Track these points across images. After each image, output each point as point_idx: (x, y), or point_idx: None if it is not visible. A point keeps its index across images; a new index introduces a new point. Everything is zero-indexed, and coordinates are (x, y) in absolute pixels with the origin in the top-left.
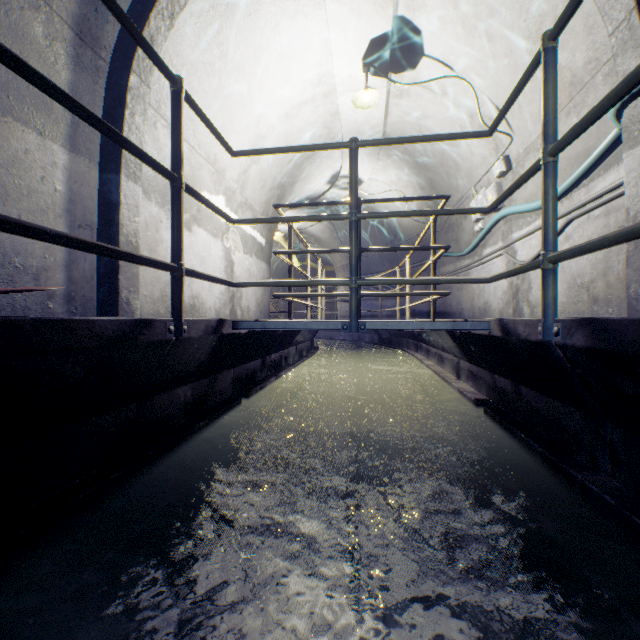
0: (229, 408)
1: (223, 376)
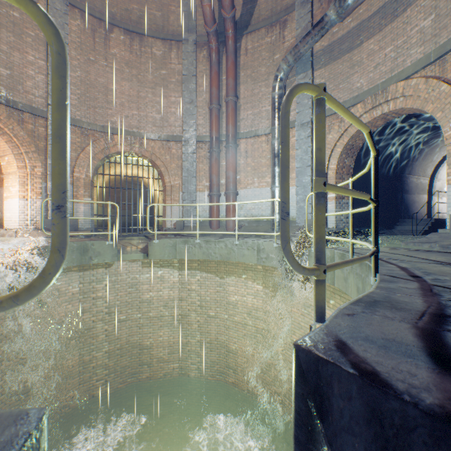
0: None
1: None
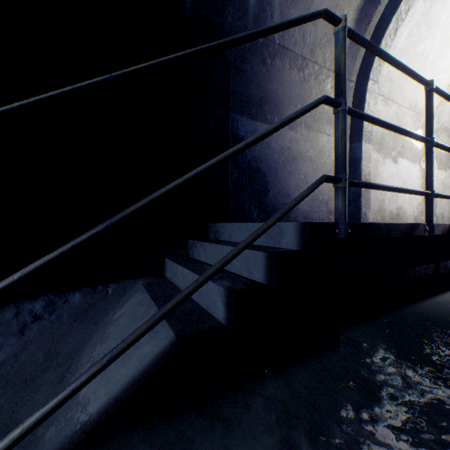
0: None
1: (442, 264)
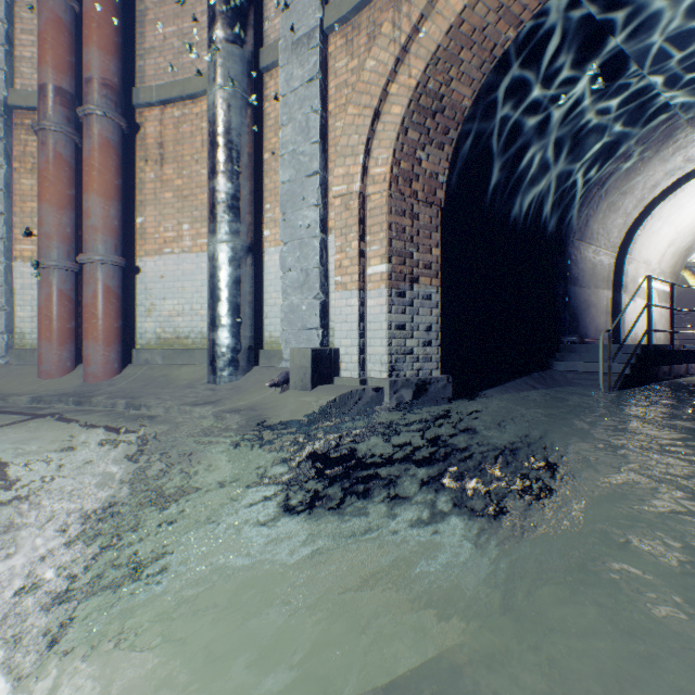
0: (677, 378)
1: (672, 367)
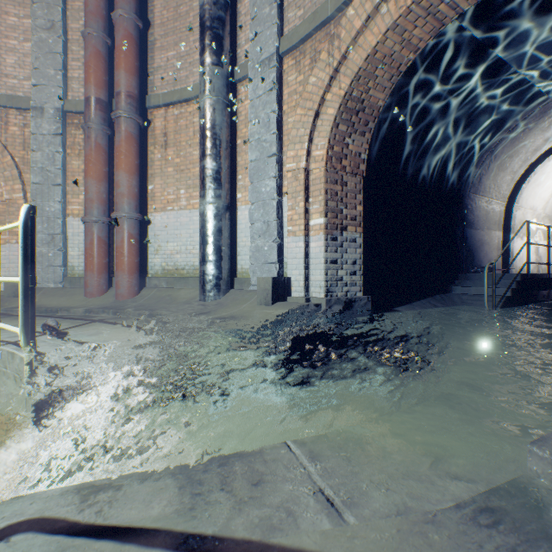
0: None
1: (550, 291)
